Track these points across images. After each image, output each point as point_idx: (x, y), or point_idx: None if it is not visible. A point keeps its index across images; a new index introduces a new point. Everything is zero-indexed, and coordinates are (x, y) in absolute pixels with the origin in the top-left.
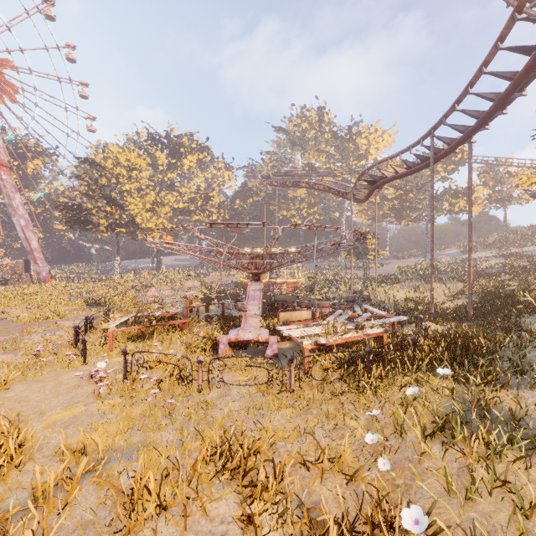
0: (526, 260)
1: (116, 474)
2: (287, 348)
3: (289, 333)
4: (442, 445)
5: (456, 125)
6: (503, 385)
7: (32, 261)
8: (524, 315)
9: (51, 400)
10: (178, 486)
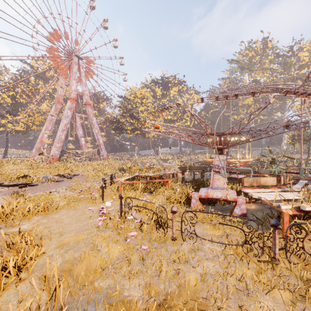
0: None
1: None
2: (254, 210)
3: (259, 196)
4: None
5: None
6: None
7: (100, 150)
8: None
9: (72, 224)
10: None
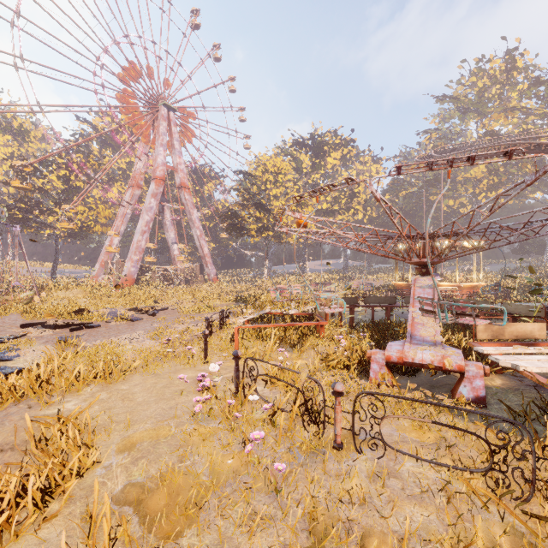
0: None
1: None
2: (500, 388)
3: (513, 363)
4: None
5: None
6: None
7: (204, 265)
8: None
9: (150, 405)
10: None
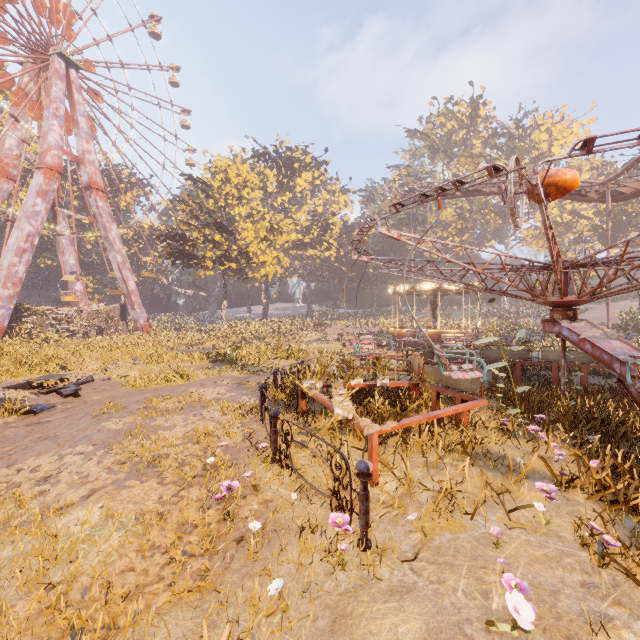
0: None
1: None
2: None
3: None
4: None
5: None
6: None
7: (129, 306)
8: None
9: None
10: None
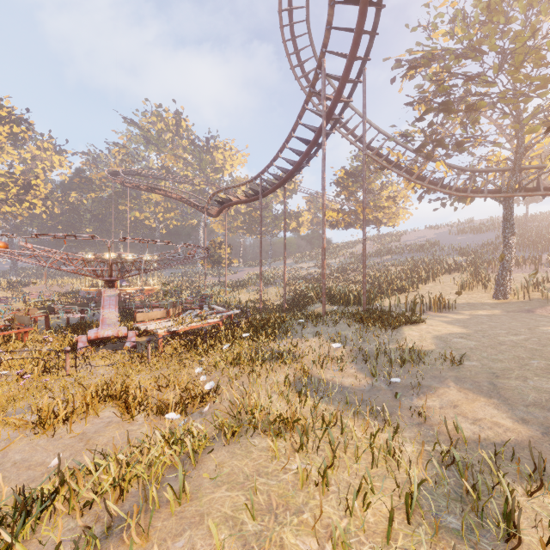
0: (329, 270)
1: (15, 421)
2: (144, 341)
3: (146, 327)
4: (235, 366)
5: (274, 174)
6: (274, 338)
7: None
8: (310, 305)
9: None
10: (74, 412)
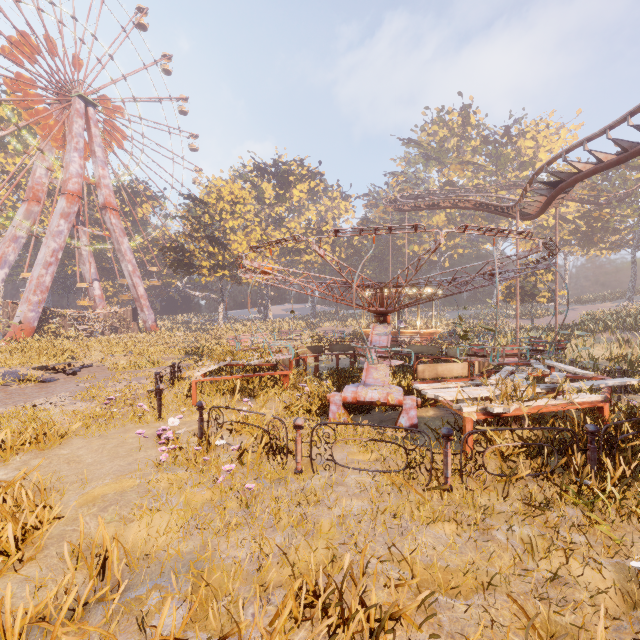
0: None
1: (144, 612)
2: (431, 418)
3: (436, 394)
4: None
5: None
6: None
7: (139, 309)
8: None
9: (104, 464)
10: None
